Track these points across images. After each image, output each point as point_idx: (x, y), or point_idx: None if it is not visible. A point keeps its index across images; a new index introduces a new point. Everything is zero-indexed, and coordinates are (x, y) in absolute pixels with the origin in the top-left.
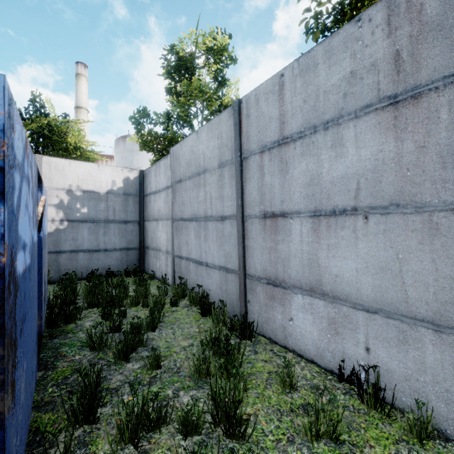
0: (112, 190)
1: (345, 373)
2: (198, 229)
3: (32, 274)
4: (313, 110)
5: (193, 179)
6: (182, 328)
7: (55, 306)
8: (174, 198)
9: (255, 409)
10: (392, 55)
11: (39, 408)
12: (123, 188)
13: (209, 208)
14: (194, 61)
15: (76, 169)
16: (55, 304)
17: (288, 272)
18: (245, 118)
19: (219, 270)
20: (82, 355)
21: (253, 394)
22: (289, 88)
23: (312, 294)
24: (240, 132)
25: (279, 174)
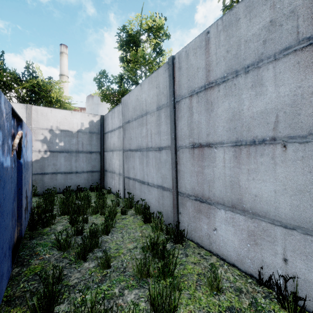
0: (81, 129)
1: (264, 278)
2: (141, 157)
3: (0, 193)
4: (235, 57)
5: (138, 120)
6: (129, 232)
7: (36, 214)
8: (124, 135)
9: (188, 311)
10: (312, 0)
11: (10, 302)
12: (88, 128)
13: (150, 141)
14: (139, 37)
15: (56, 115)
16: (36, 213)
17: (212, 191)
18: (177, 70)
19: (157, 188)
20: (51, 254)
21: (186, 294)
22: (213, 42)
23: (233, 210)
24: (173, 81)
25: (205, 112)
